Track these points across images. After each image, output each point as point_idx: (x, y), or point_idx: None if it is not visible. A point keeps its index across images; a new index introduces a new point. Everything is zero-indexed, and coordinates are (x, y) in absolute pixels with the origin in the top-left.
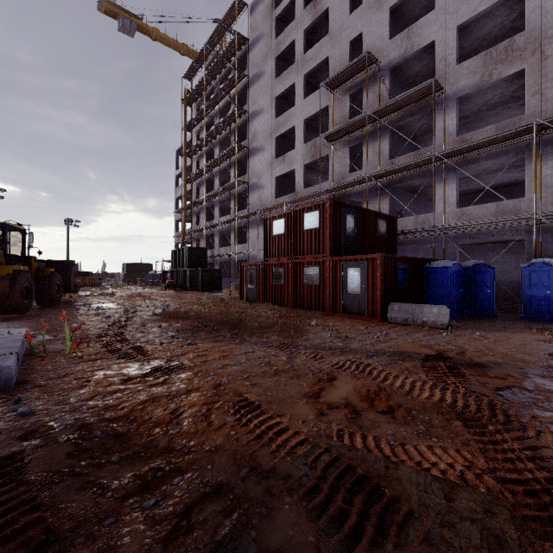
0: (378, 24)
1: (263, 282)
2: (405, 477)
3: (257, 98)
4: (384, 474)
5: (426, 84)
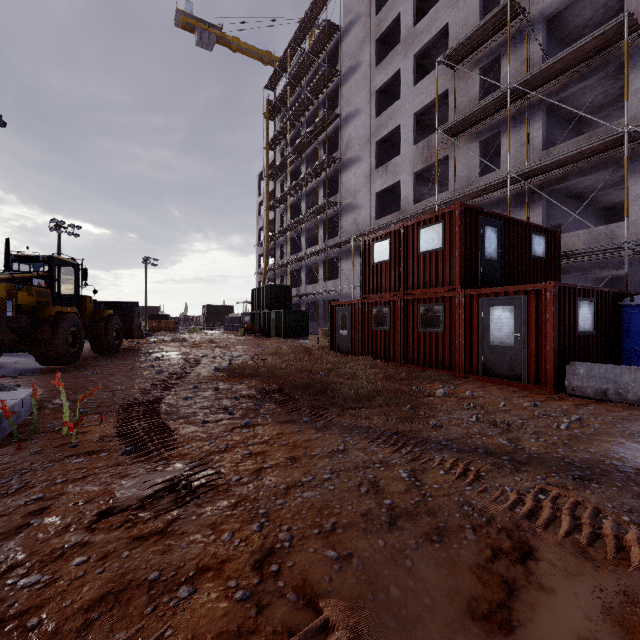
0: None
1: (360, 327)
2: None
3: (351, 97)
4: None
5: (613, 23)
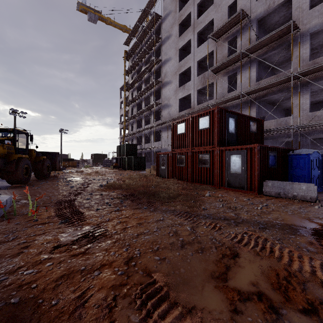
0: None
1: (171, 164)
2: None
3: (167, 51)
4: None
5: (286, 25)
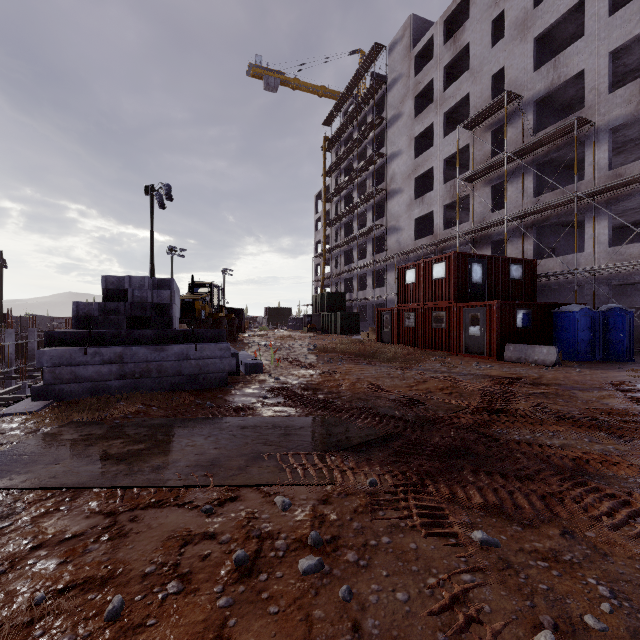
0: (522, 56)
1: (397, 325)
2: (433, 401)
3: (395, 140)
4: (424, 400)
5: (568, 122)
